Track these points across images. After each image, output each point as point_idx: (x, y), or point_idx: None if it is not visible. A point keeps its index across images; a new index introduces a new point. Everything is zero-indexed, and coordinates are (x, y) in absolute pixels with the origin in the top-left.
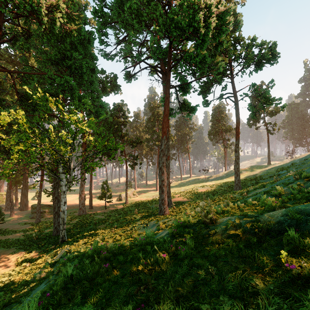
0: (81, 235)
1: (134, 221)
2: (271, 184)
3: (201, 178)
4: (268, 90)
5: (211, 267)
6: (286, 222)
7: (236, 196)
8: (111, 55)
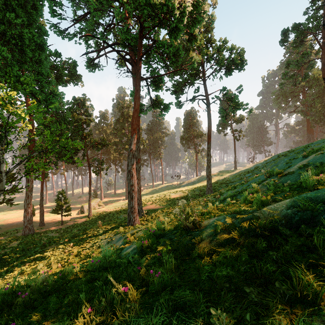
0: (19, 262)
1: (97, 235)
2: (241, 185)
3: (174, 184)
4: (236, 95)
5: (217, 313)
6: (295, 215)
7: (209, 199)
8: (68, 33)
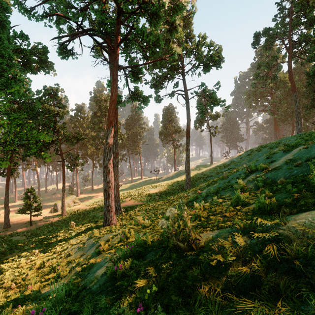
0: None
1: (68, 239)
2: (221, 180)
3: (153, 179)
4: (214, 92)
5: None
6: None
7: (190, 195)
8: (35, 12)
